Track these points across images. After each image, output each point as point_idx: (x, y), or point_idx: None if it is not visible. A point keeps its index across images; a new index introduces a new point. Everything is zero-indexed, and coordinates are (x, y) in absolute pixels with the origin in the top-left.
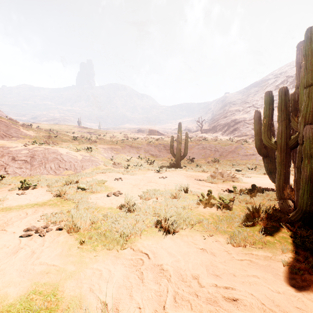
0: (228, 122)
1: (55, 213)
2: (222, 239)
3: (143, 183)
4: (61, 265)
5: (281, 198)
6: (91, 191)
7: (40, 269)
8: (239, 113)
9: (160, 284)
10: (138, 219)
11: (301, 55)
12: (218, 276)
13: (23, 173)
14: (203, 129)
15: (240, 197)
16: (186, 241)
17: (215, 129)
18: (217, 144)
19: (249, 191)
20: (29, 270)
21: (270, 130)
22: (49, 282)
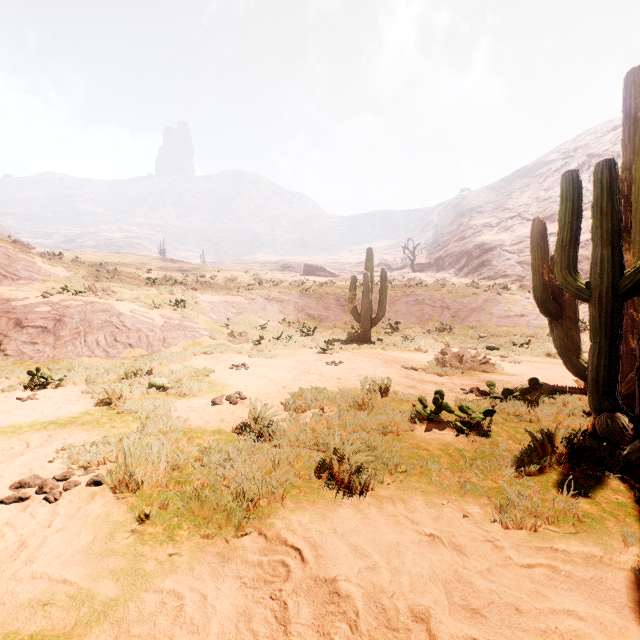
0: (468, 250)
1: (91, 444)
2: (476, 508)
3: (292, 375)
4: (85, 581)
5: (601, 410)
6: (179, 393)
7: (31, 593)
8: (491, 230)
9: (330, 638)
10: (279, 458)
11: (636, 97)
12: (477, 613)
13: (38, 355)
14: (417, 264)
15: (506, 406)
16: (392, 513)
17: (441, 263)
18: (446, 293)
19: (524, 393)
20: (2, 595)
21: (575, 257)
22: (45, 634)
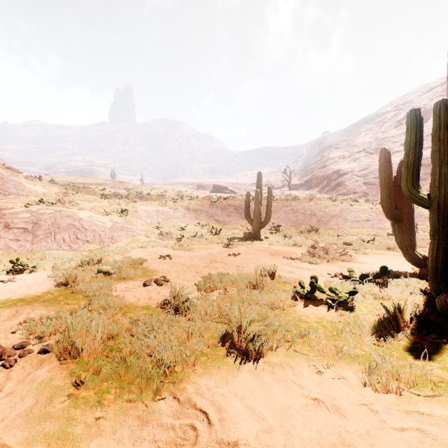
0: (328, 175)
1: (46, 318)
2: (350, 374)
3: (204, 264)
4: (21, 445)
5: (439, 291)
6: (120, 277)
7: None
8: (345, 161)
9: None
10: (192, 330)
11: None
12: None
13: (20, 248)
14: (292, 185)
15: (363, 287)
16: (282, 378)
17: (309, 184)
18: (314, 204)
19: (376, 277)
20: None
21: (417, 175)
22: None
